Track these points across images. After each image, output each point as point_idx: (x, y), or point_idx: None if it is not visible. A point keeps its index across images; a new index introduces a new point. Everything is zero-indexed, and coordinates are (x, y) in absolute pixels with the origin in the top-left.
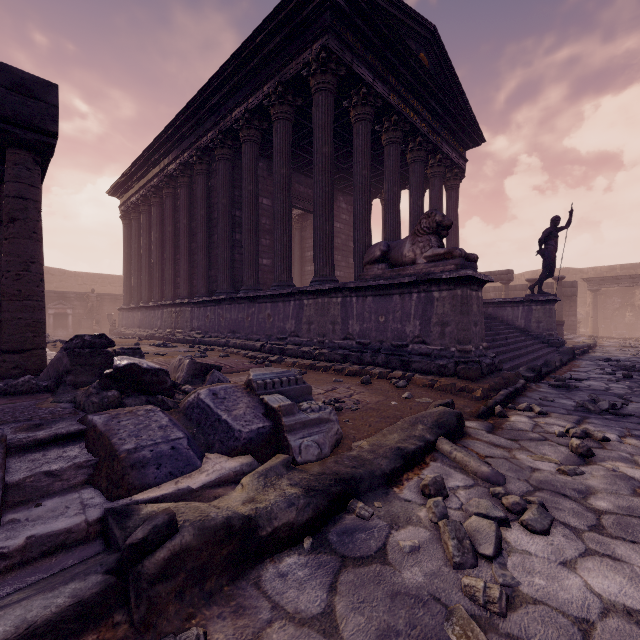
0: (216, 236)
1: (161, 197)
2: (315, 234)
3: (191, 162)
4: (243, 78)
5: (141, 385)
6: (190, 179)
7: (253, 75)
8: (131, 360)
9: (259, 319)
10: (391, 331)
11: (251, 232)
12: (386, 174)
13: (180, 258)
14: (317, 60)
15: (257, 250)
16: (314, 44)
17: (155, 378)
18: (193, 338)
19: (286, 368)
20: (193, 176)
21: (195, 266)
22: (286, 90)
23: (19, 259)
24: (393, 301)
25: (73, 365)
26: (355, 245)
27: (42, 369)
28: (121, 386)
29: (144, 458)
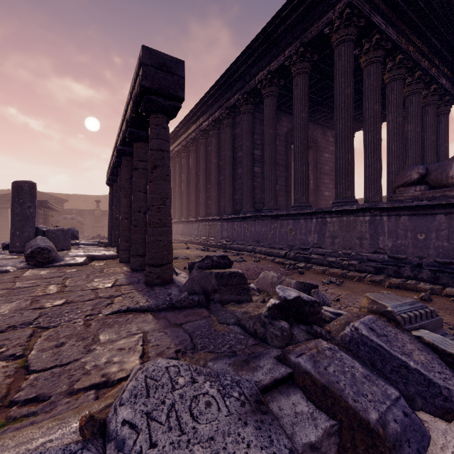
0: (239, 170)
1: (196, 145)
2: (337, 163)
3: (221, 118)
4: (266, 48)
5: (299, 315)
6: (218, 131)
7: (275, 44)
8: (289, 290)
9: (281, 232)
10: (434, 248)
11: (271, 165)
12: (389, 107)
13: (211, 187)
14: (340, 17)
15: (276, 179)
16: (337, 4)
17: (311, 309)
18: (224, 244)
19: (318, 275)
20: (220, 128)
21: (222, 192)
22: (305, 49)
23: (159, 196)
24: (436, 220)
25: (218, 285)
26: (366, 170)
27: (171, 278)
28: (284, 315)
29: (396, 433)
